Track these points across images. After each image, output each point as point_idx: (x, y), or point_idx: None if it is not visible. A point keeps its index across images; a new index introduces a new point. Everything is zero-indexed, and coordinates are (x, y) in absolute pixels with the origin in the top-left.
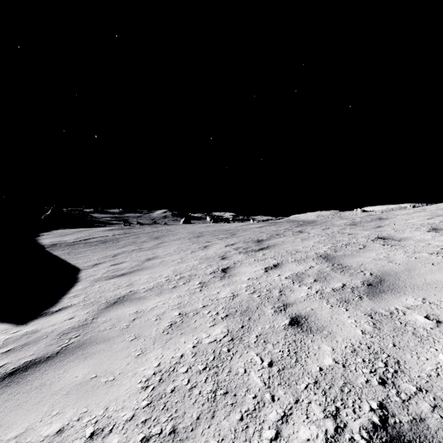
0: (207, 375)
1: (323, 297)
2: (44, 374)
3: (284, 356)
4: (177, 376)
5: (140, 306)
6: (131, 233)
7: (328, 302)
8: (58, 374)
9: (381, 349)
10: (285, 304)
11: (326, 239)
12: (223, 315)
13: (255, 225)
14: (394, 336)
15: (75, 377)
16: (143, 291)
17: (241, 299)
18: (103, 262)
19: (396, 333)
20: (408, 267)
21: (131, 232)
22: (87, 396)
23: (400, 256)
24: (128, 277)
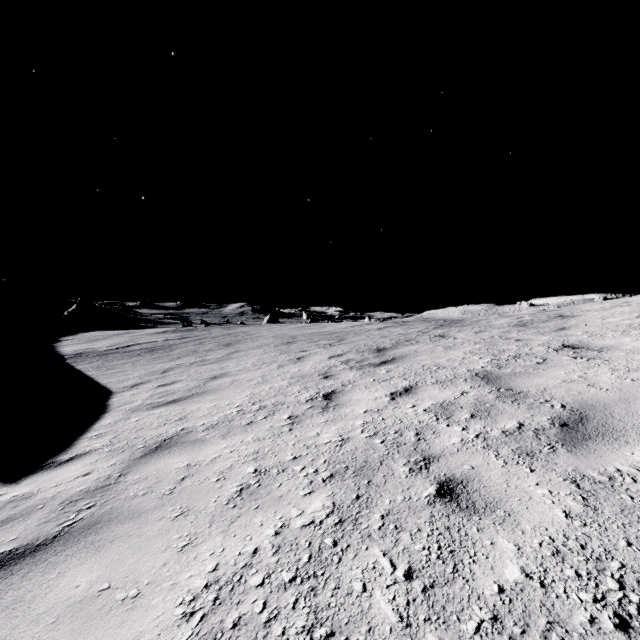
0: (297, 593)
1: (489, 447)
2: (25, 580)
3: (431, 559)
4: (245, 594)
5: (194, 455)
6: (192, 337)
7: (498, 456)
8: (48, 581)
9: (605, 550)
10: (427, 456)
11: (482, 348)
12: (326, 474)
13: (373, 326)
14: (626, 525)
15: (75, 588)
16: (202, 428)
17: (354, 446)
18: (147, 381)
19: (628, 519)
20: (624, 395)
21: (192, 335)
22: (88, 628)
23: (606, 376)
24: (181, 406)
